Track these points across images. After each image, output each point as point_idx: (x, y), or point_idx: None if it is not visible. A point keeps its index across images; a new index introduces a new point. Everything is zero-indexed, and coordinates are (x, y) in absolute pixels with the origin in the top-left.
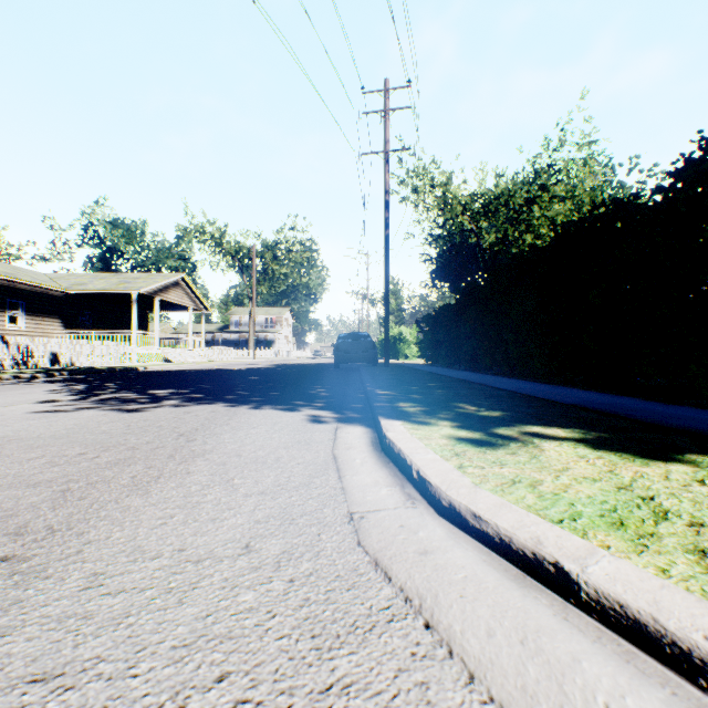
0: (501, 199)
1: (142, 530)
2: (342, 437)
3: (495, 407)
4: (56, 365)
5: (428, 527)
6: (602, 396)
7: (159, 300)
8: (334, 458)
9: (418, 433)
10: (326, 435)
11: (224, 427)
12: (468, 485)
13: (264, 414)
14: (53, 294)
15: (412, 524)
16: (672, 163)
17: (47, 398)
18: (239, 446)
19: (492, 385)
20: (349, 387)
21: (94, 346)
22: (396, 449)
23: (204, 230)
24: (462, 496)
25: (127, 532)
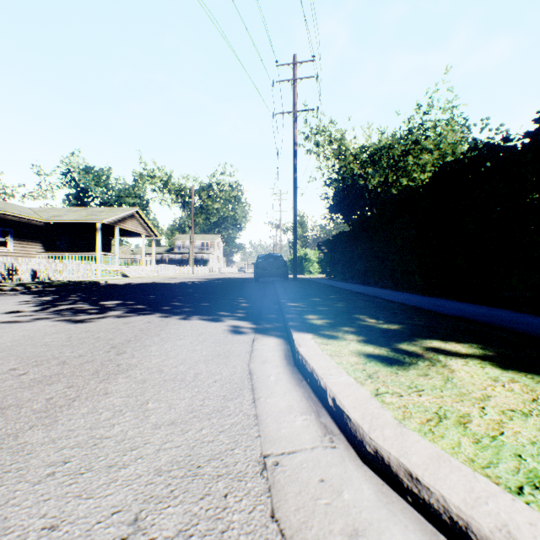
0: (383, 151)
1: (21, 486)
2: (258, 349)
3: (391, 319)
4: (36, 279)
5: (353, 482)
6: (478, 308)
7: (119, 228)
8: (250, 374)
9: (328, 348)
10: (244, 347)
11: (153, 338)
12: (391, 422)
13: (192, 324)
14: (36, 224)
15: (333, 478)
16: (536, 111)
17: (13, 309)
18: (163, 360)
19: (383, 297)
20: (265, 299)
21: (66, 264)
22: (309, 368)
23: (154, 175)
24: (389, 441)
25: (2, 490)
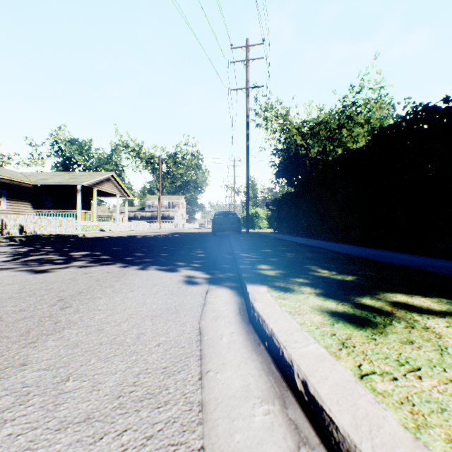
0: (322, 125)
1: None
2: (211, 302)
3: (343, 270)
4: (23, 233)
5: None
6: (421, 258)
7: (97, 190)
8: (199, 335)
9: (286, 304)
10: (197, 299)
11: (106, 290)
12: (403, 437)
13: (149, 275)
14: (25, 186)
15: None
16: None
17: None
18: (107, 315)
19: (328, 248)
20: (221, 250)
21: (50, 220)
22: (267, 330)
23: (128, 145)
24: None
25: None
